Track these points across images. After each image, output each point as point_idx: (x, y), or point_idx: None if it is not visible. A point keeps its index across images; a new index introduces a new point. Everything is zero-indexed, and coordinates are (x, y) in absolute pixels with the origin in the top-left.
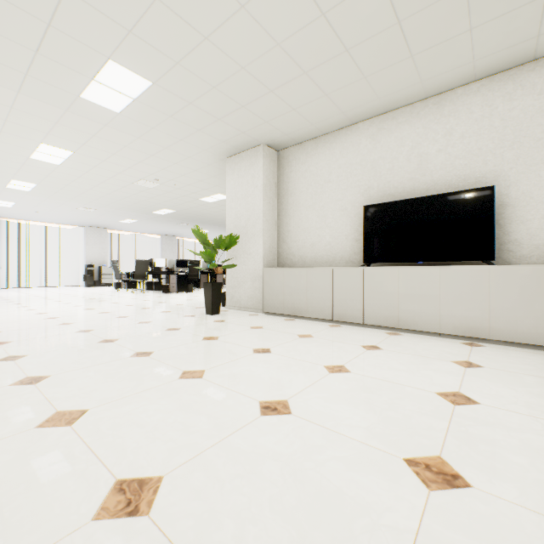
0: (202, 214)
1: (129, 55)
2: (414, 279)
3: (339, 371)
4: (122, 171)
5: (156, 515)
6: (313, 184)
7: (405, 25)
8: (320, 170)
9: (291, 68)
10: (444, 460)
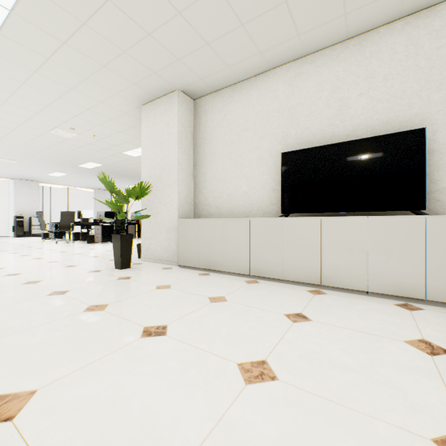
0: (129, 169)
1: None
2: (338, 230)
3: (260, 376)
4: (31, 116)
5: None
6: (229, 132)
7: None
8: (237, 118)
9: None
10: None
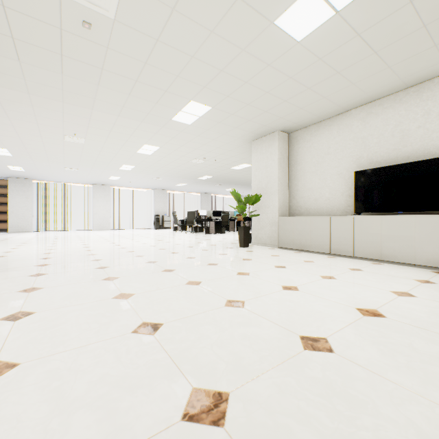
0: (231, 178)
1: (202, 97)
2: (394, 224)
3: (329, 278)
4: (184, 155)
5: (246, 308)
6: (315, 156)
7: (380, 53)
8: (321, 146)
9: (299, 87)
10: (377, 310)
